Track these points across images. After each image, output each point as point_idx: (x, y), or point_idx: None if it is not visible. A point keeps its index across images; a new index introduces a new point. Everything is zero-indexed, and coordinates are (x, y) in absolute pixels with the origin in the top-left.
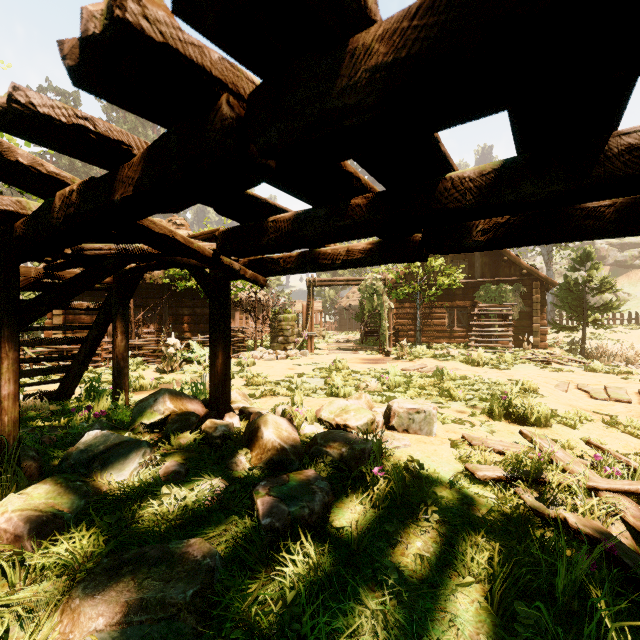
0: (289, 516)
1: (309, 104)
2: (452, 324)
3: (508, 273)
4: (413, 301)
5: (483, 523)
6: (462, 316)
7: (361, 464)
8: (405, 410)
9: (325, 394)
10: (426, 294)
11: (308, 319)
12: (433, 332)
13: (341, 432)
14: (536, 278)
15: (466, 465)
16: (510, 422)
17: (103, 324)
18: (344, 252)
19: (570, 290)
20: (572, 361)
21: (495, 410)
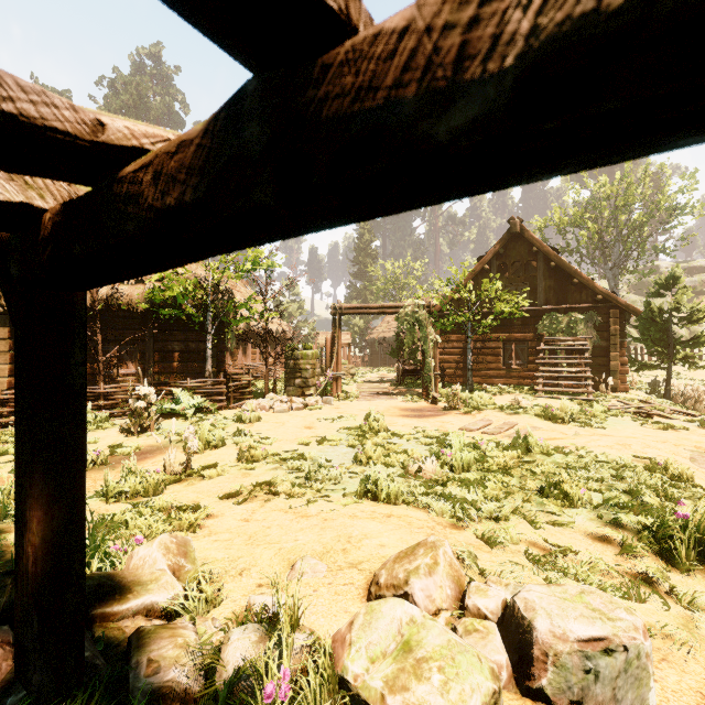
0: None
1: None
2: (509, 361)
3: (578, 299)
4: (461, 333)
5: None
6: (521, 351)
7: None
8: (574, 646)
9: (355, 494)
10: (480, 325)
11: (333, 356)
12: (485, 371)
13: None
14: (614, 305)
15: None
16: None
17: None
18: None
19: (653, 320)
20: (674, 412)
21: (677, 547)
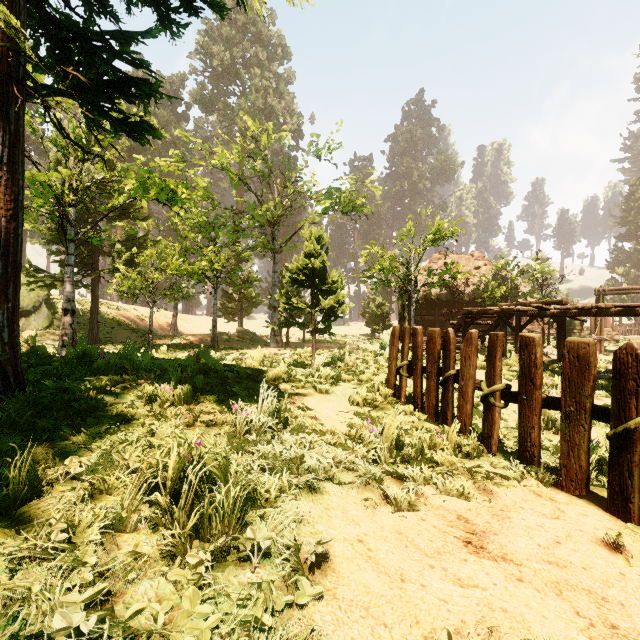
0: (598, 377)
1: (605, 314)
2: None
3: None
4: None
5: None
6: None
7: None
8: None
9: None
10: None
11: (596, 324)
12: None
13: None
14: None
15: None
16: None
17: (493, 330)
18: None
19: None
20: None
21: None
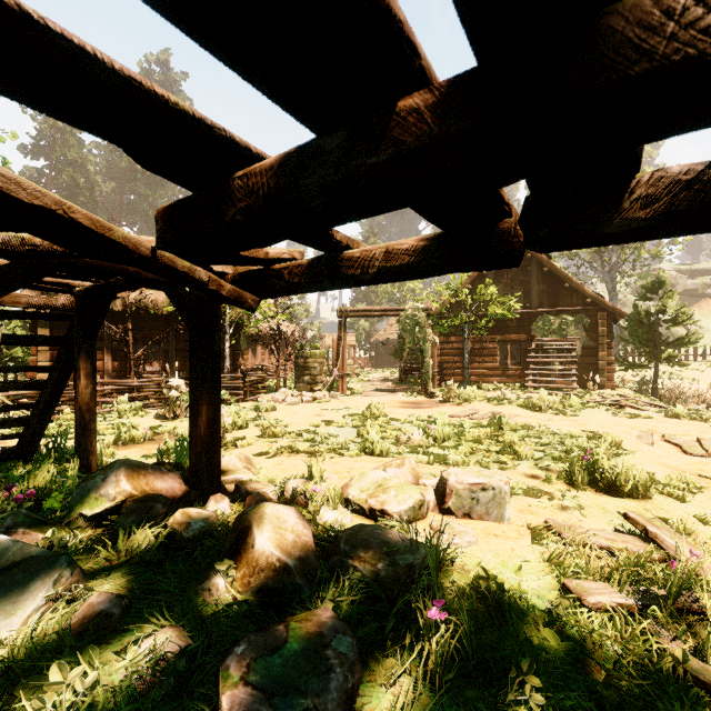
0: None
1: None
2: (505, 361)
3: (569, 302)
4: (460, 334)
5: (617, 710)
6: (516, 352)
7: (408, 591)
8: (466, 486)
9: (357, 451)
10: (476, 326)
11: (339, 355)
12: (483, 370)
13: (376, 529)
14: (602, 308)
15: (566, 582)
16: (597, 492)
17: (65, 364)
18: (381, 255)
19: (640, 322)
20: (648, 405)
21: (577, 476)
